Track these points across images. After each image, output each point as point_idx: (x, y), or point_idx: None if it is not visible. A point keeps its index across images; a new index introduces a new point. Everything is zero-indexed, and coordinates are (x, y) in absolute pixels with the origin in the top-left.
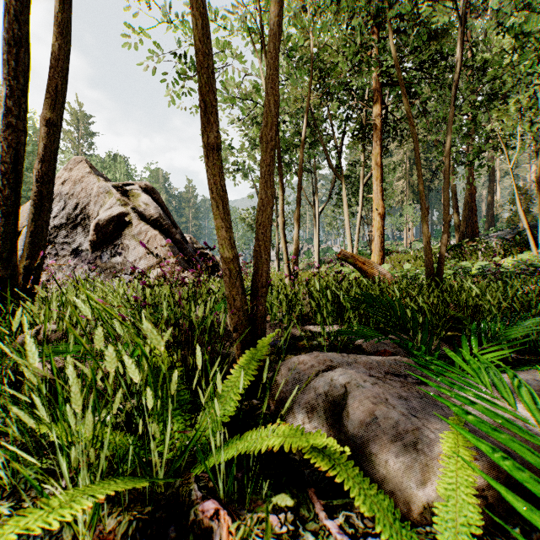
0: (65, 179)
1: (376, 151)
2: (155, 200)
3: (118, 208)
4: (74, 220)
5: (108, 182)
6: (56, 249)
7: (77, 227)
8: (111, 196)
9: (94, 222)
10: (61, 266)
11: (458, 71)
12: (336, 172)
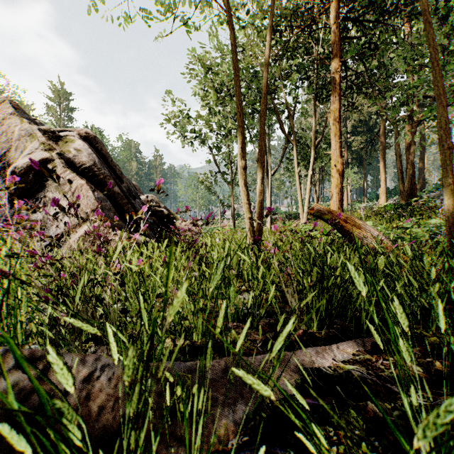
0: None
1: (335, 106)
2: (98, 150)
3: (42, 154)
4: None
5: (34, 125)
6: None
7: None
8: (34, 139)
9: (9, 170)
10: None
11: None
12: (288, 136)
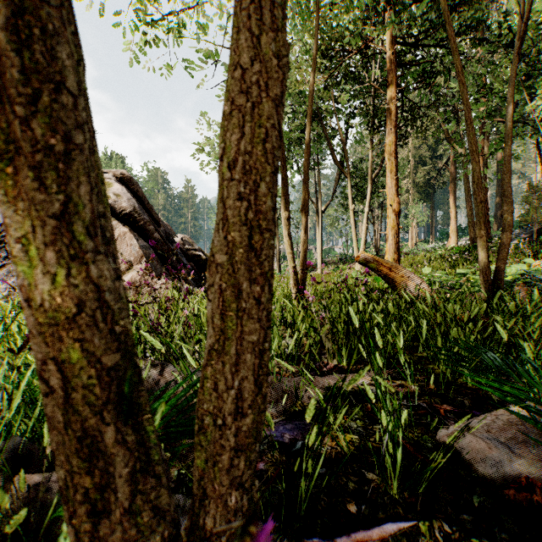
0: None
1: (391, 139)
2: (134, 192)
3: None
4: None
5: None
6: (7, 250)
7: None
8: None
9: None
10: (11, 271)
11: (529, 6)
12: (341, 168)
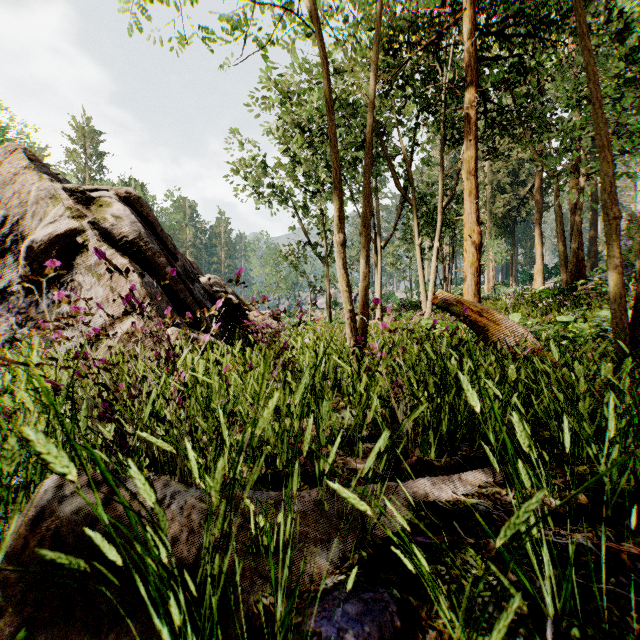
0: None
1: (470, 154)
2: (143, 216)
3: (68, 223)
4: (2, 244)
5: (57, 182)
6: None
7: (8, 255)
8: (58, 202)
9: (24, 244)
10: None
11: None
12: (405, 194)
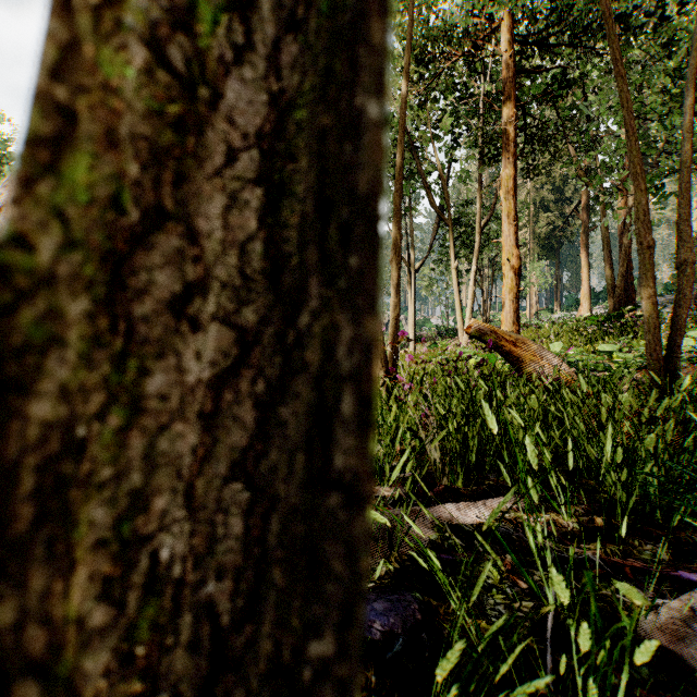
0: (5, 202)
1: (508, 172)
2: None
3: None
4: None
5: None
6: None
7: None
8: None
9: None
10: None
11: None
12: (440, 213)
